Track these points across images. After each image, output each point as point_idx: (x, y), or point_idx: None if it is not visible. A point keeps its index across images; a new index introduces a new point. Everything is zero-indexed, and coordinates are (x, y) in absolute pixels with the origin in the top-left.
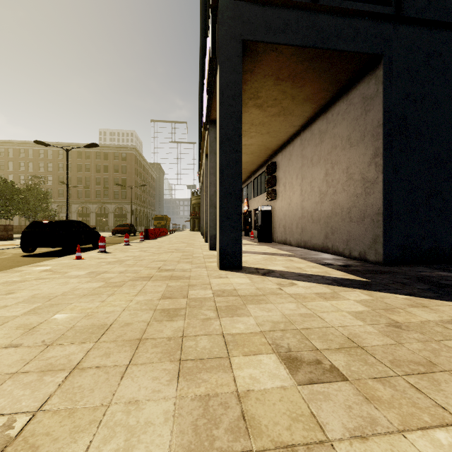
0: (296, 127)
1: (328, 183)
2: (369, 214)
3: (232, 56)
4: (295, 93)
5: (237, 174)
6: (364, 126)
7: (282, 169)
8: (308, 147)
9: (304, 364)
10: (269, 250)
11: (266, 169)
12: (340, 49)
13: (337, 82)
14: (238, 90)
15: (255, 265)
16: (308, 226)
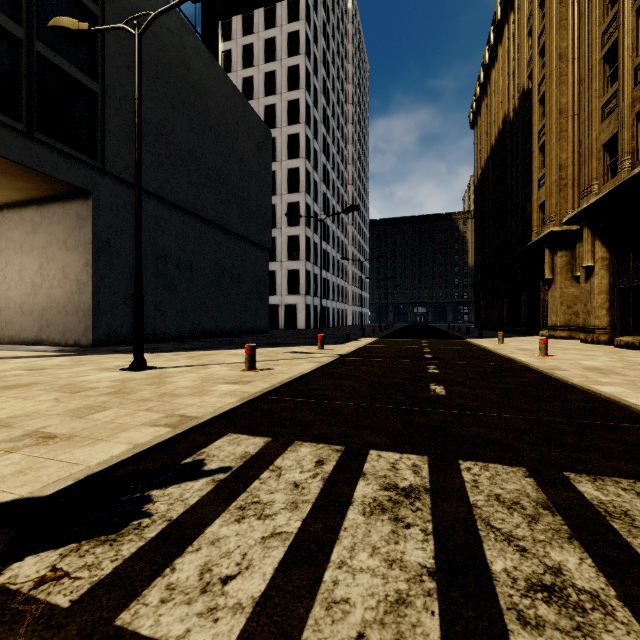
0: None
1: (43, 277)
2: (83, 309)
3: None
4: (3, 181)
5: None
6: (79, 238)
7: None
8: (16, 230)
9: (36, 369)
10: None
11: None
12: (56, 177)
13: (53, 191)
14: None
15: None
16: (16, 319)
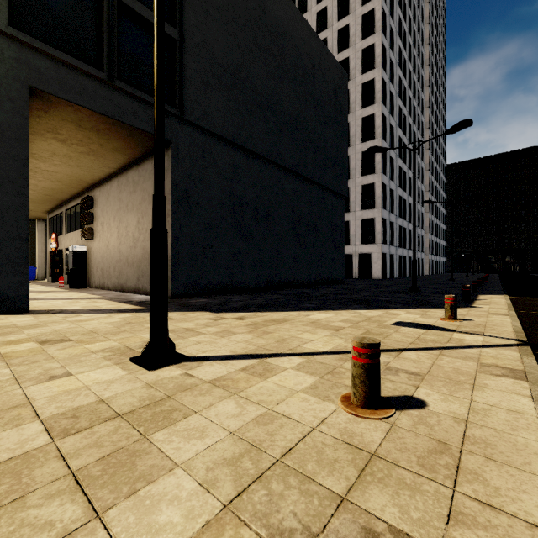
0: (113, 169)
1: (139, 231)
2: None
3: (15, 98)
4: (103, 142)
5: (23, 217)
6: None
7: (100, 206)
8: (124, 192)
9: (52, 341)
10: (77, 295)
11: (81, 203)
12: (137, 126)
13: (142, 146)
14: (24, 134)
15: (48, 308)
16: (124, 269)
